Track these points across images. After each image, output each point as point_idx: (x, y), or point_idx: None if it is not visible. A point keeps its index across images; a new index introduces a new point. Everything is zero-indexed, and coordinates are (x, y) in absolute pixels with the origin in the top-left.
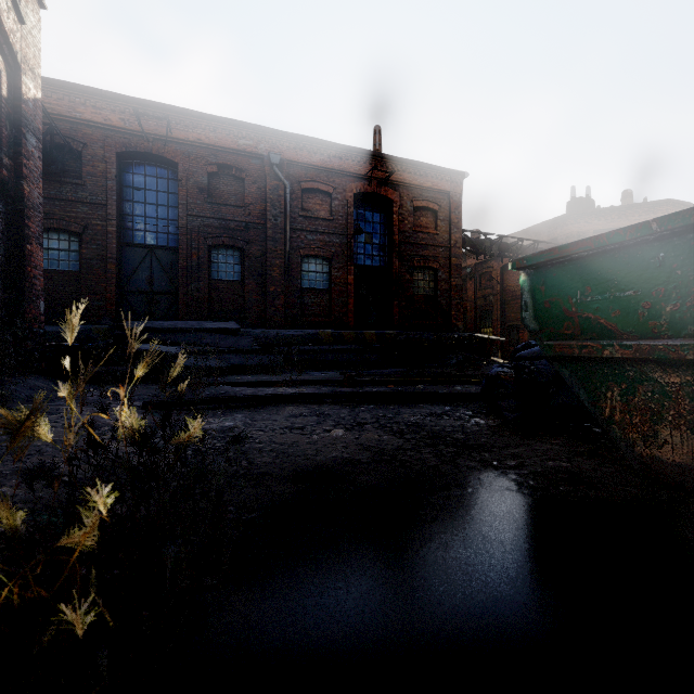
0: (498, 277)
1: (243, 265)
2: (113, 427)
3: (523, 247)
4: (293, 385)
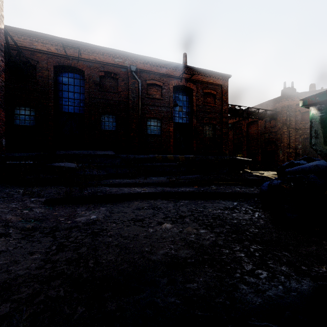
0: (245, 128)
1: (117, 122)
2: (7, 223)
3: (259, 113)
4: (140, 185)
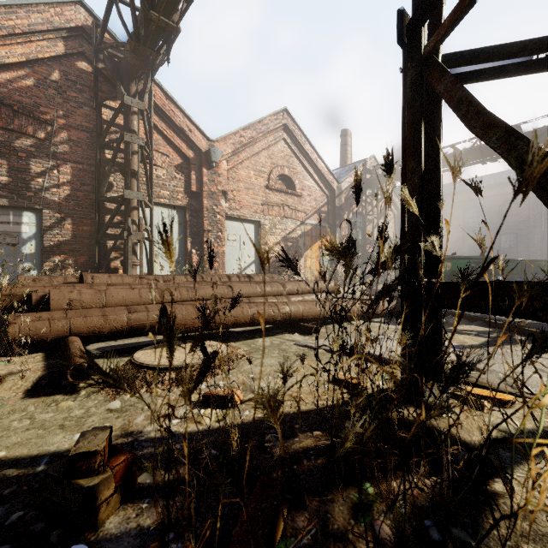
0: None
1: (517, 240)
2: None
3: None
4: None
